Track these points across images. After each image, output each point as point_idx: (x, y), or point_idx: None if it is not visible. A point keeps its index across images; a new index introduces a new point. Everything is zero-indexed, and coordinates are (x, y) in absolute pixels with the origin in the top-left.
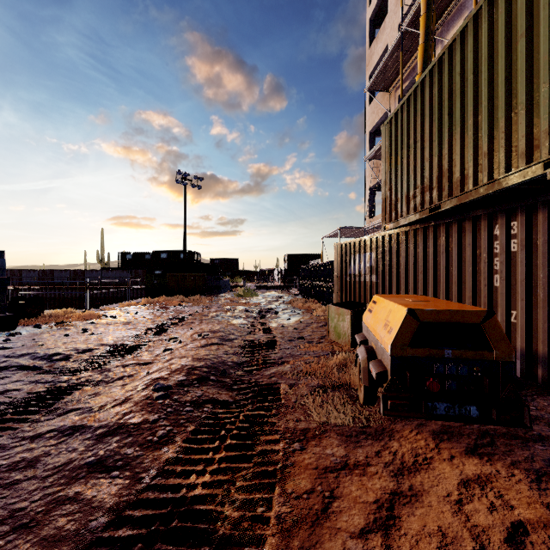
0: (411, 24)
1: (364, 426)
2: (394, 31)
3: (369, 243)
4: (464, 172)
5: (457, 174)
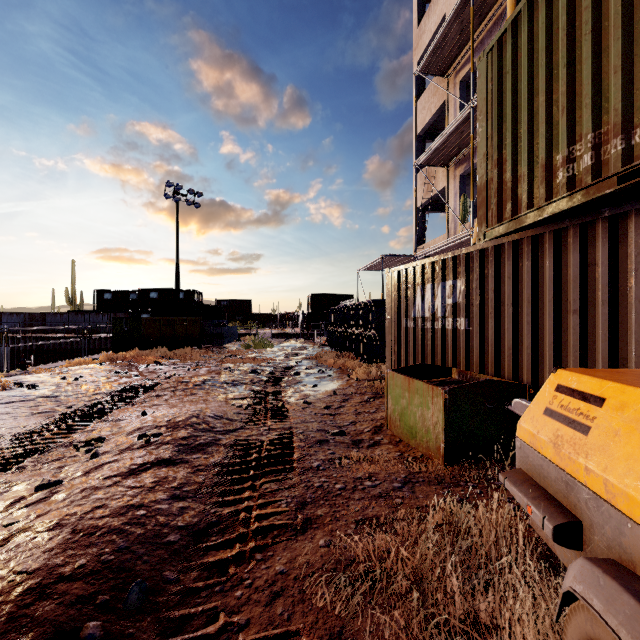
0: None
1: None
2: None
3: (451, 264)
4: None
5: None
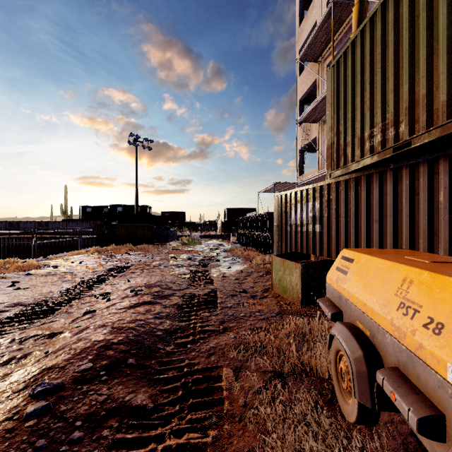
0: None
1: None
2: (322, 8)
3: (312, 192)
4: None
5: (443, 97)
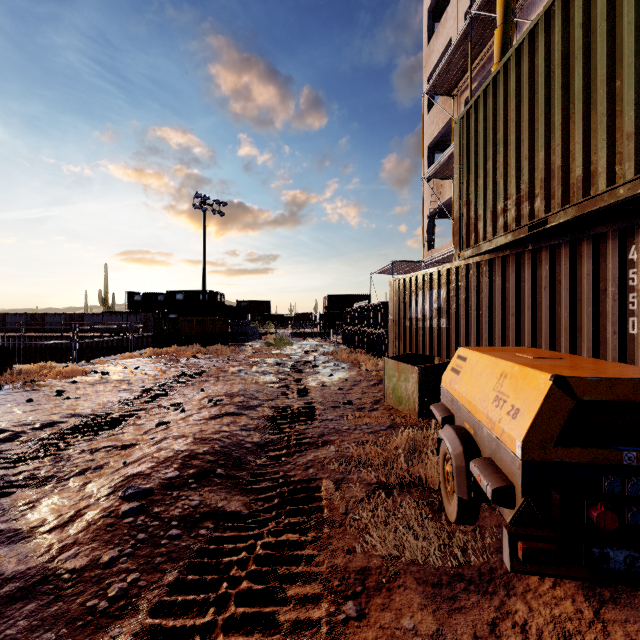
0: (482, 8)
1: (459, 563)
2: (458, 22)
3: (436, 277)
4: (589, 167)
5: (578, 171)
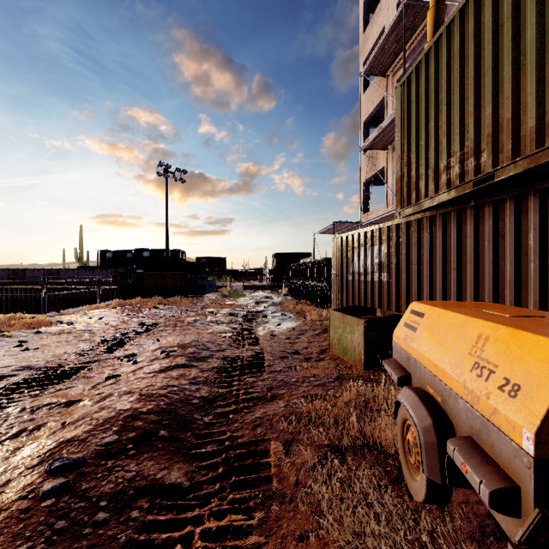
0: None
1: None
2: (391, 11)
3: (378, 234)
4: (544, 117)
5: (531, 122)
